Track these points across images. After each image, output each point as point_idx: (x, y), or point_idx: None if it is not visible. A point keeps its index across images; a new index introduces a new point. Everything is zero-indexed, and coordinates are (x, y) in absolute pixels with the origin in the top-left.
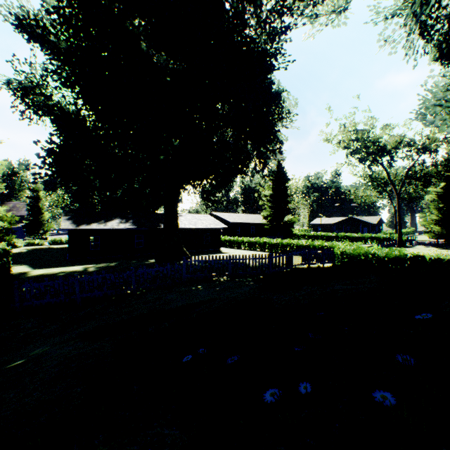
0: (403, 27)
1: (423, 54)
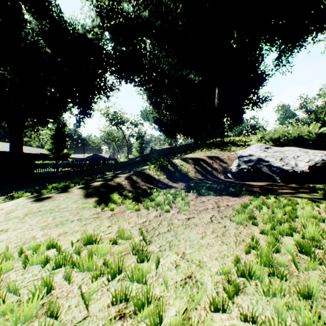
0: (143, 91)
1: (147, 101)
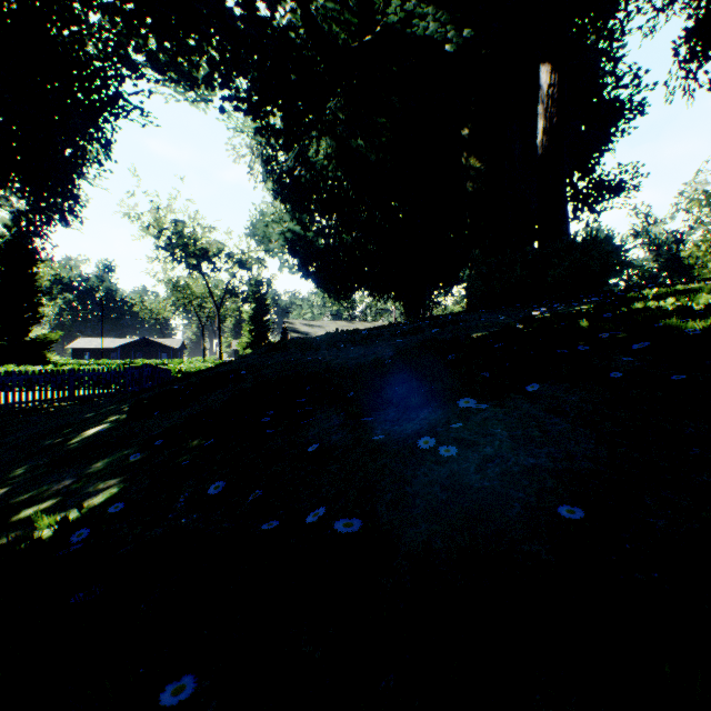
0: (251, 148)
1: (263, 182)
